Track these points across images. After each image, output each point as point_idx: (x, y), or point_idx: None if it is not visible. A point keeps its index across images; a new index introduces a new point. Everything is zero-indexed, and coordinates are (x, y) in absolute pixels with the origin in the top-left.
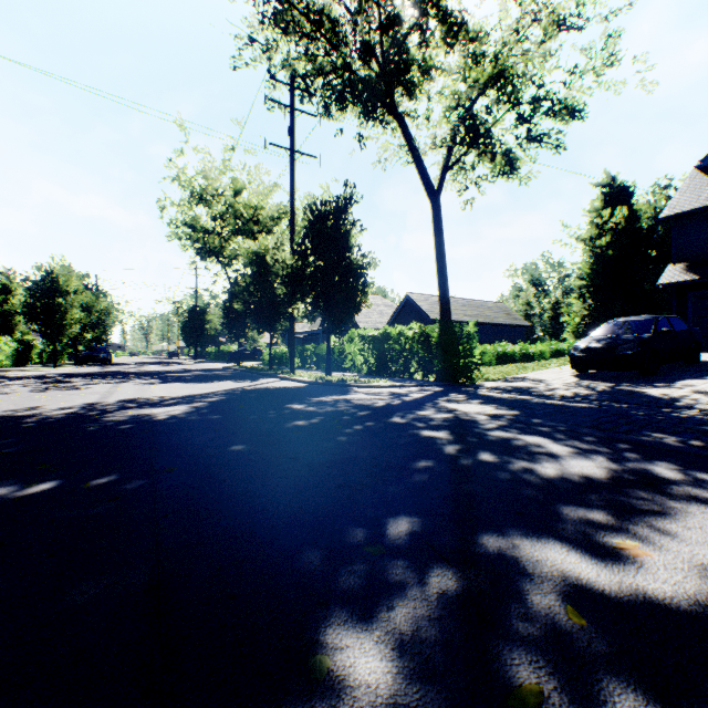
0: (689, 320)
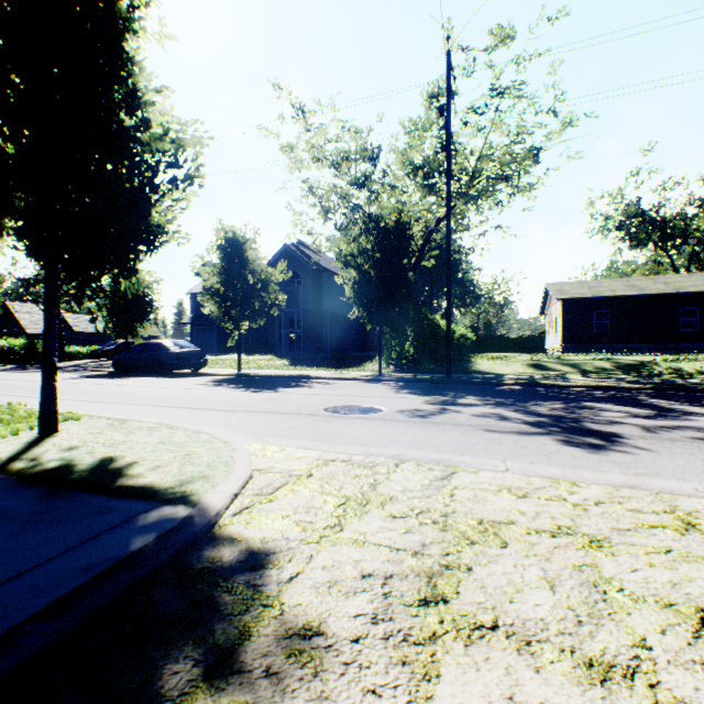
0: (195, 339)
